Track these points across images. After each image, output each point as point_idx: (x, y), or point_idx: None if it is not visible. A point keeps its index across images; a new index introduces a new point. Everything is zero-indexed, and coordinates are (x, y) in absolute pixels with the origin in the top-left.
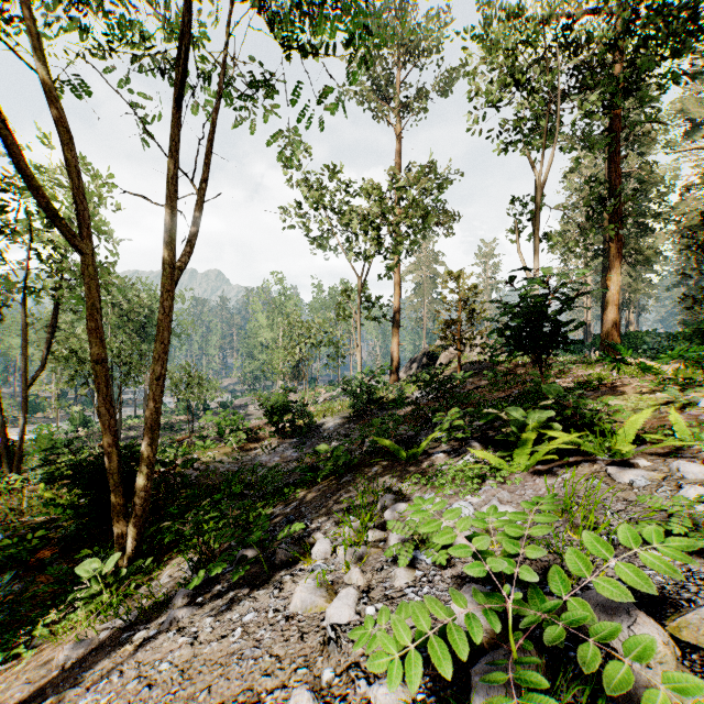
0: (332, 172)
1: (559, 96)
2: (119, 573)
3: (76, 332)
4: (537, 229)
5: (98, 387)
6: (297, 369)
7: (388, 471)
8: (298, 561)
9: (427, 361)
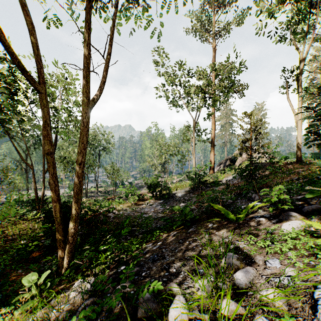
0: (180, 66)
1: (317, 1)
2: (46, 285)
3: (69, 150)
4: (300, 84)
5: (49, 168)
6: (163, 167)
7: (222, 227)
8: (156, 317)
9: (229, 162)
